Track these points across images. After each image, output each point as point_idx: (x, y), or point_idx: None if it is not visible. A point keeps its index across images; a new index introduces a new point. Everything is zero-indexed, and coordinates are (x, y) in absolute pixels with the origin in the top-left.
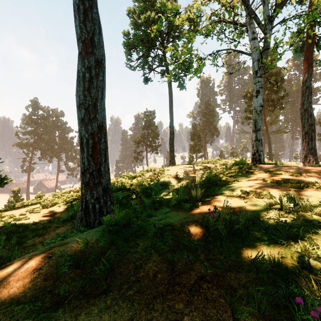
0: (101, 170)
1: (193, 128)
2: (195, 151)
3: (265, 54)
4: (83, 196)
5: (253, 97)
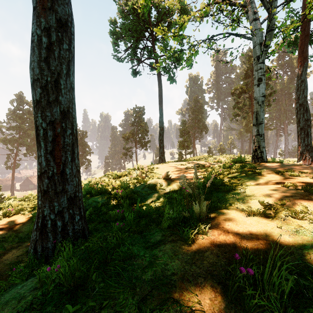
0: (65, 173)
1: (182, 125)
2: (184, 147)
3: (268, 36)
4: (39, 210)
5: (241, 94)
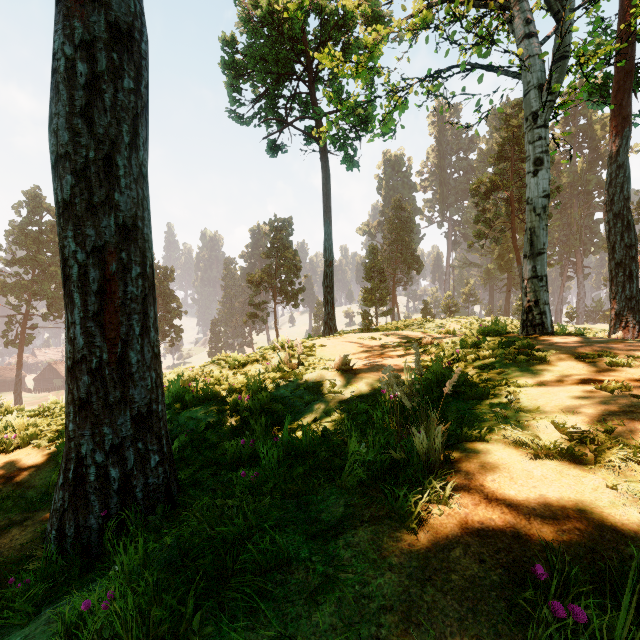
0: (128, 362)
1: (370, 255)
2: (374, 302)
3: (557, 70)
4: (69, 443)
5: (490, 192)
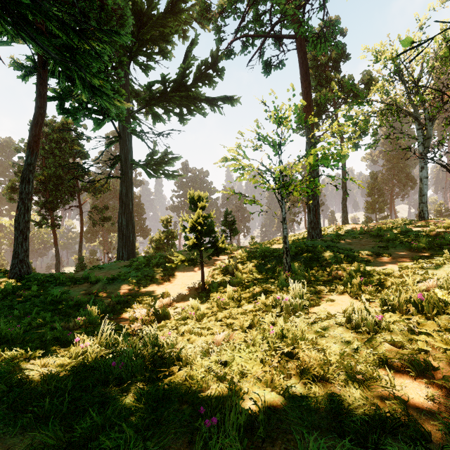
0: (318, 222)
1: (371, 179)
2: (374, 211)
3: (426, 142)
4: (310, 233)
5: None
